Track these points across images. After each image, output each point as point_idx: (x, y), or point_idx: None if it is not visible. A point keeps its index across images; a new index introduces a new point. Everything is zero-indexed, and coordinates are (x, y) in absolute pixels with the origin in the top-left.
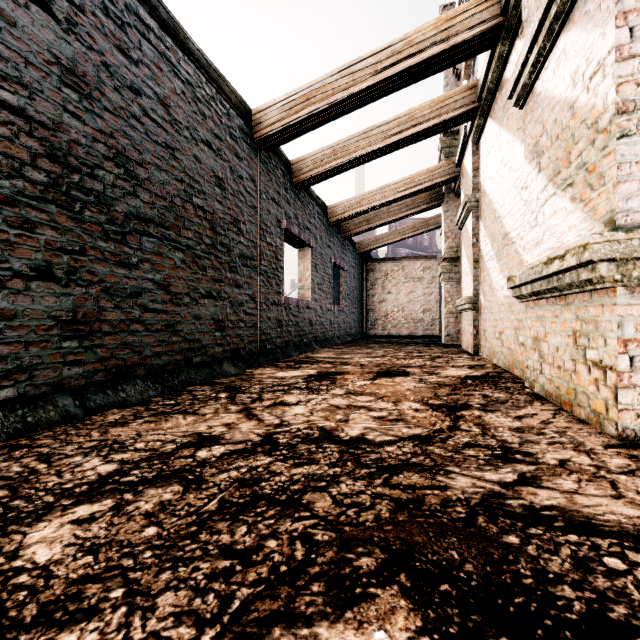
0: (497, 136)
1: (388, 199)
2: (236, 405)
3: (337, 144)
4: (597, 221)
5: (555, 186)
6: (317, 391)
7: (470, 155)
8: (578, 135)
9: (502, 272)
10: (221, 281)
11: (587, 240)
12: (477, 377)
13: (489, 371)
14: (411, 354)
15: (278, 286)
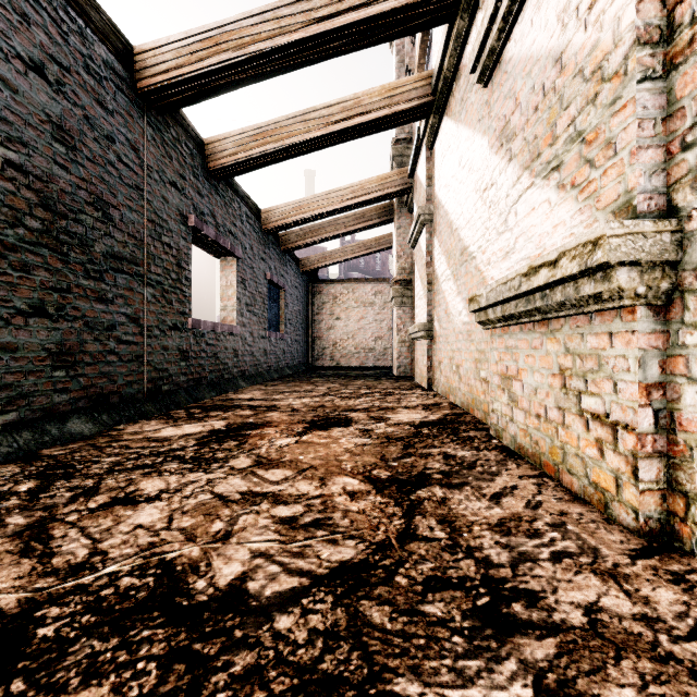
0: (454, 135)
1: (334, 207)
2: (28, 513)
3: (266, 125)
4: (601, 211)
5: (533, 174)
6: (207, 464)
7: (424, 161)
8: (569, 95)
9: (460, 294)
10: (66, 291)
11: (600, 232)
12: (434, 423)
13: (447, 413)
14: (358, 391)
15: (182, 304)
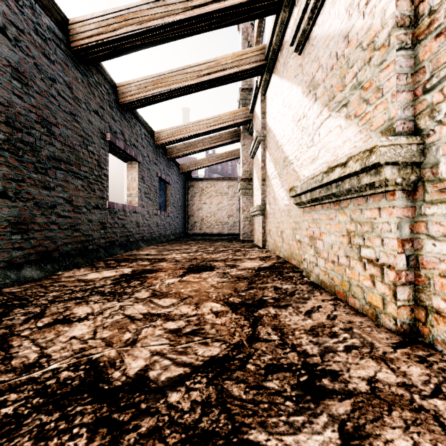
0: (279, 86)
1: (202, 131)
2: None
3: (158, 75)
4: (374, 131)
5: (330, 109)
6: (119, 296)
7: (260, 103)
8: (353, 59)
9: (283, 186)
10: (21, 181)
11: (374, 143)
12: (267, 268)
13: (275, 262)
14: (218, 249)
15: (101, 192)
